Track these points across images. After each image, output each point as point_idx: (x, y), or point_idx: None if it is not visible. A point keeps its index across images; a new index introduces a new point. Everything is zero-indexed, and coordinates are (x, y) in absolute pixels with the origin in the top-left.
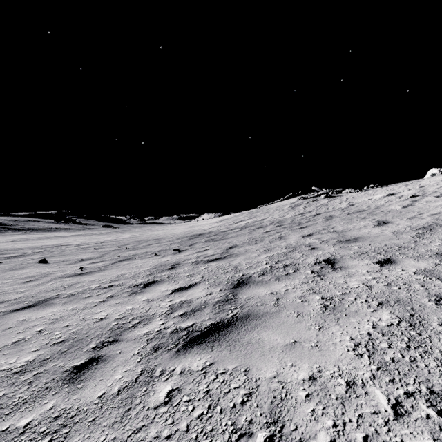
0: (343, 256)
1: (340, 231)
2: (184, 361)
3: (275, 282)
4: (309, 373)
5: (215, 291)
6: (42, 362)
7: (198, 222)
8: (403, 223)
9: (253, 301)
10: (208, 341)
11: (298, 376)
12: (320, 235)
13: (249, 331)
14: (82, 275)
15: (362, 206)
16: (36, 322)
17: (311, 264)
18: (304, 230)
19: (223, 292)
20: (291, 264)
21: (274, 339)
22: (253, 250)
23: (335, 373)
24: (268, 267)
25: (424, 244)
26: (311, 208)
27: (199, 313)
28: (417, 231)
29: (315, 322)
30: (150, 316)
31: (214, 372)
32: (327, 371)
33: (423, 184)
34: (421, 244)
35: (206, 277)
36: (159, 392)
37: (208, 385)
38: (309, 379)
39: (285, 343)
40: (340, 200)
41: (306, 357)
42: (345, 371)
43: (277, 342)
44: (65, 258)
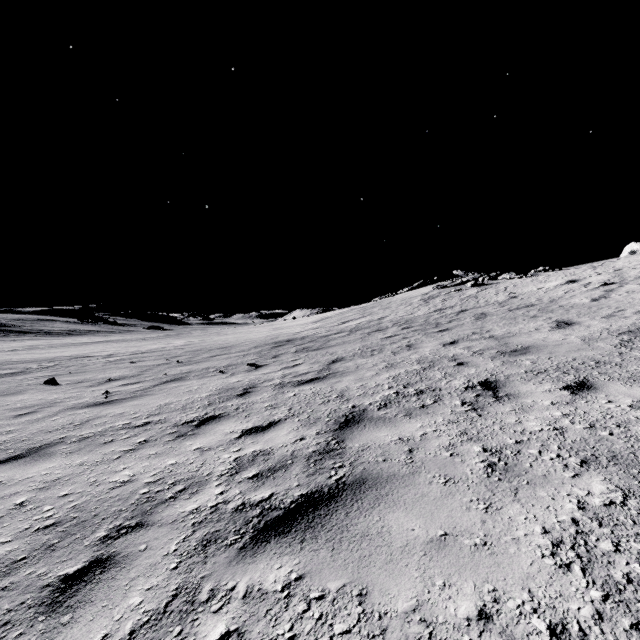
0: (510, 377)
1: (500, 336)
2: (253, 570)
3: (404, 419)
4: (477, 605)
5: (309, 435)
6: (10, 567)
7: (286, 322)
8: (596, 324)
9: (370, 453)
10: (296, 529)
11: (458, 610)
12: (469, 343)
13: (365, 511)
14: (106, 405)
15: (529, 298)
16: (19, 488)
17: (460, 389)
18: (445, 334)
19: (322, 436)
20: (428, 389)
21: (409, 528)
22: (369, 366)
23: (526, 606)
24: (393, 394)
25: (635, 358)
26: (452, 301)
27: (283, 474)
28: (620, 336)
29: (478, 496)
30: (203, 478)
31: (304, 596)
32: (509, 599)
33: (619, 265)
34: (631, 358)
35: (295, 409)
36: (203, 638)
37: (292, 625)
38: (477, 617)
39: (429, 537)
40: (495, 290)
41: (468, 567)
42: (544, 602)
43: (415, 534)
44: (86, 377)
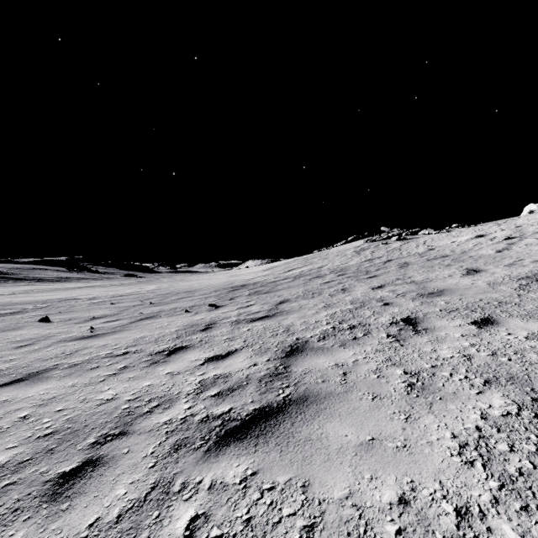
0: (427, 314)
1: (420, 281)
2: (216, 468)
3: (339, 349)
4: (398, 493)
5: (260, 362)
6: (18, 467)
7: (241, 271)
8: (500, 271)
9: (311, 376)
10: (251, 436)
11: (382, 497)
12: (394, 287)
13: (308, 422)
14: (91, 339)
15: (444, 250)
16: (21, 404)
17: (386, 324)
18: (374, 280)
19: (271, 363)
20: (359, 324)
21: (343, 434)
22: (310, 306)
23: (437, 494)
24: (330, 329)
25: (531, 299)
26: (380, 253)
27: (240, 392)
28: (519, 281)
29: (400, 409)
30: (174, 397)
31: (258, 487)
32: (423, 489)
33: (520, 223)
34: (528, 299)
35: (249, 341)
36: (176, 520)
37: (249, 510)
38: (398, 502)
39: (359, 441)
40: (416, 243)
41: (391, 464)
42: (452, 490)
43: (348, 439)
44: (73, 316)
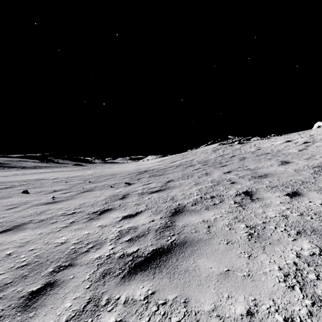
0: (258, 189)
1: (253, 168)
2: (128, 289)
3: (205, 211)
4: (246, 307)
5: (156, 219)
6: (3, 287)
7: (144, 162)
8: (301, 163)
9: (188, 228)
10: (151, 267)
11: (236, 310)
12: (237, 172)
13: (186, 258)
14: (53, 204)
15: (267, 149)
16: (8, 246)
17: (233, 195)
18: (225, 168)
19: (163, 219)
20: (216, 195)
21: (209, 267)
22: (186, 183)
23: (272, 308)
24: (199, 198)
25: None
26: (228, 151)
27: (143, 238)
28: (314, 169)
29: (244, 250)
30: (102, 241)
31: (155, 302)
32: (262, 305)
33: (312, 133)
34: (320, 180)
35: (149, 206)
36: None
37: (149, 318)
38: (246, 314)
39: (219, 272)
40: (249, 145)
41: (240, 288)
42: (281, 306)
43: (212, 270)
44: (43, 189)
